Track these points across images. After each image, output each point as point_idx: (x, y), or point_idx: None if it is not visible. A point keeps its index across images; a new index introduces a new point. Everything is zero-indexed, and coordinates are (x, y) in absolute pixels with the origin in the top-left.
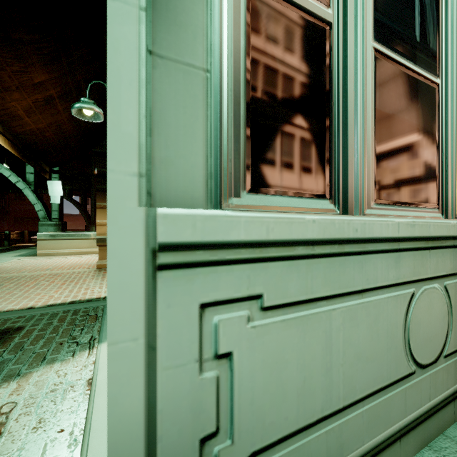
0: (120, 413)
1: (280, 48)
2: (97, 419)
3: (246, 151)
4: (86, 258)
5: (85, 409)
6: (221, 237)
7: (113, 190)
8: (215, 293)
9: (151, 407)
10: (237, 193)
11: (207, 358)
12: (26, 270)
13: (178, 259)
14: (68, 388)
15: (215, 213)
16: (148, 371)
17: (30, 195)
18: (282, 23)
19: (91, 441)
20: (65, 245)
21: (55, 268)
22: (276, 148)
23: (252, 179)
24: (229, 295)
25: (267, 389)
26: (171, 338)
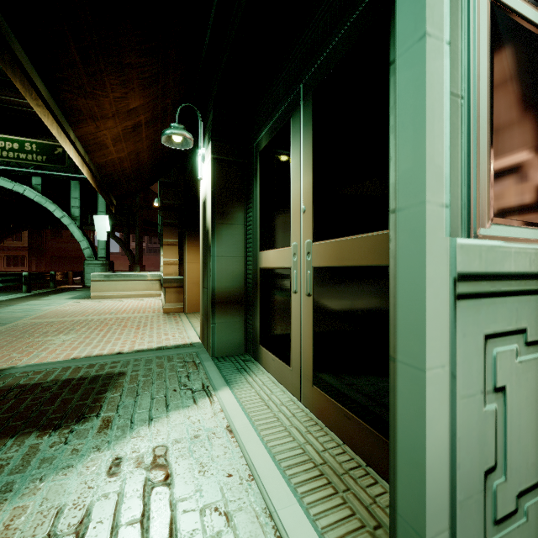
0: (433, 436)
1: (516, 68)
2: (260, 466)
3: (490, 179)
4: (145, 301)
5: (241, 456)
6: (498, 268)
7: (430, 220)
8: (494, 324)
9: (452, 434)
10: (483, 224)
11: (488, 390)
12: (89, 313)
13: (470, 289)
14: (210, 434)
15: (494, 243)
16: (450, 398)
17: (75, 231)
18: (517, 41)
19: (266, 487)
20: (120, 287)
21: (118, 311)
22: (513, 176)
23: (494, 209)
24: (503, 328)
25: (529, 428)
26: (465, 368)
